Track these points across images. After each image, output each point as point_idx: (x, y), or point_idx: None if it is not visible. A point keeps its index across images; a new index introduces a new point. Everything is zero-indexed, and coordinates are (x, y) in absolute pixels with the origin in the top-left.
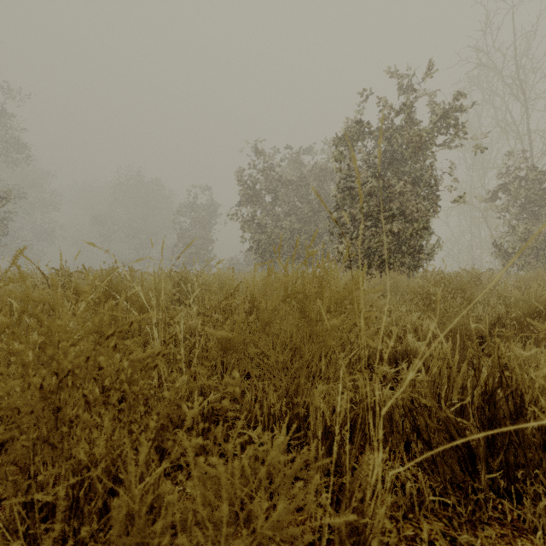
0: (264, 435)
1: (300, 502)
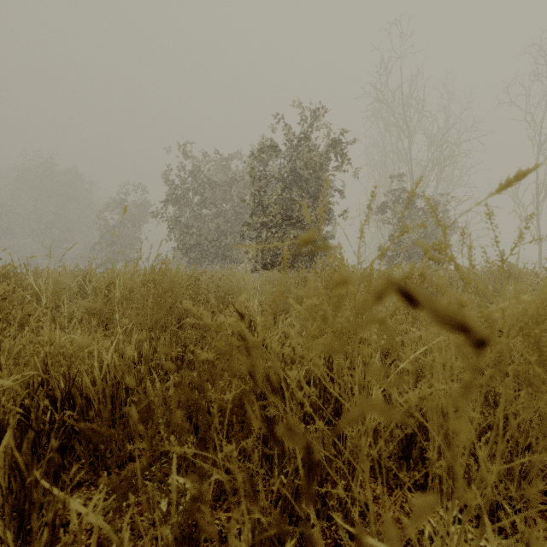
0: (83, 335)
1: (81, 343)
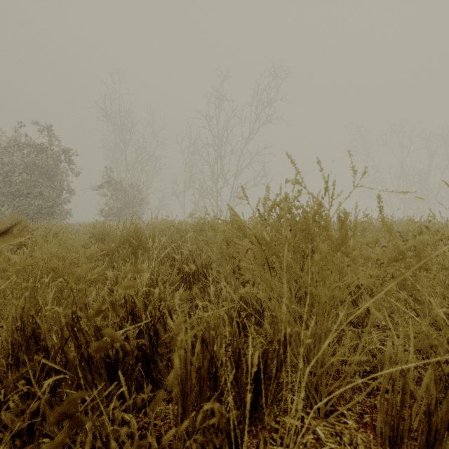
0: None
1: None
